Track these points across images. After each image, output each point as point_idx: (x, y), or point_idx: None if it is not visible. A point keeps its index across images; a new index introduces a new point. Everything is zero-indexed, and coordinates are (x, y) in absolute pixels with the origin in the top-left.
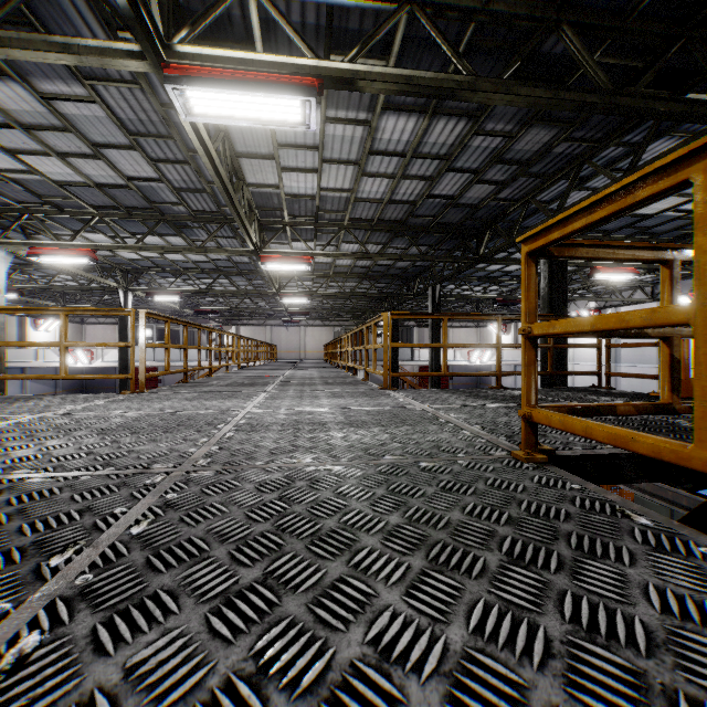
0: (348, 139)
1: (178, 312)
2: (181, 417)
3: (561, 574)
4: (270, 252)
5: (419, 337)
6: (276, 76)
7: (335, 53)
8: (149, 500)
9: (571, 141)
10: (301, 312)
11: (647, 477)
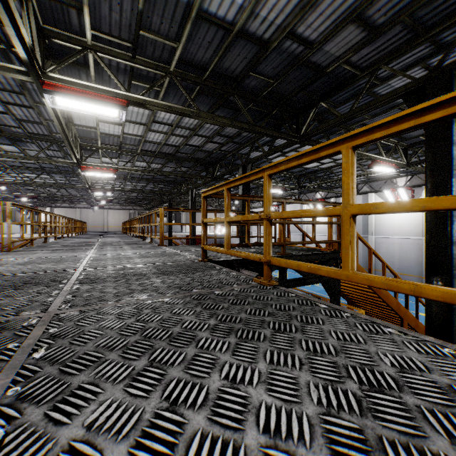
0: (141, 114)
1: None
2: (56, 258)
3: (191, 274)
4: (87, 164)
5: (186, 218)
6: (105, 96)
7: (134, 80)
8: (77, 274)
9: (248, 132)
10: (105, 200)
11: (241, 266)
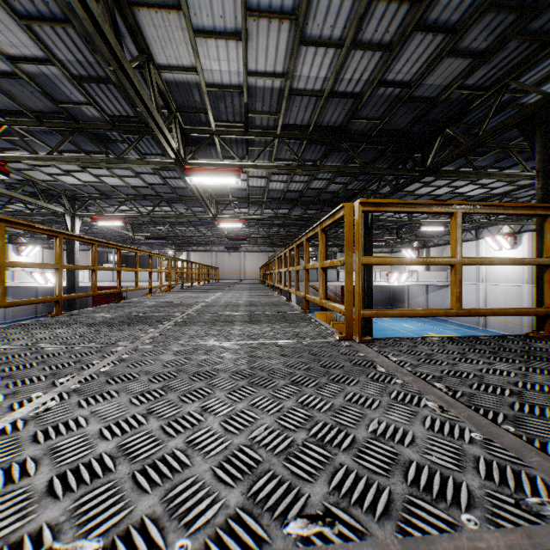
0: None
1: (138, 240)
2: None
3: None
4: (195, 163)
5: None
6: None
7: None
8: None
9: None
10: (239, 238)
11: None
